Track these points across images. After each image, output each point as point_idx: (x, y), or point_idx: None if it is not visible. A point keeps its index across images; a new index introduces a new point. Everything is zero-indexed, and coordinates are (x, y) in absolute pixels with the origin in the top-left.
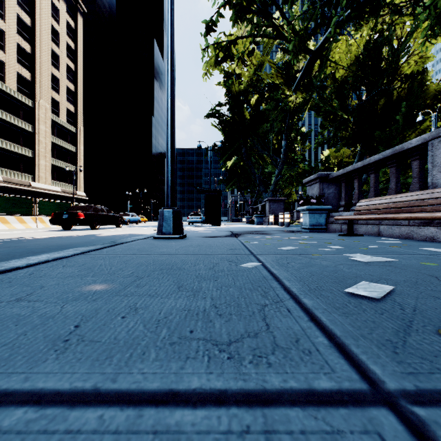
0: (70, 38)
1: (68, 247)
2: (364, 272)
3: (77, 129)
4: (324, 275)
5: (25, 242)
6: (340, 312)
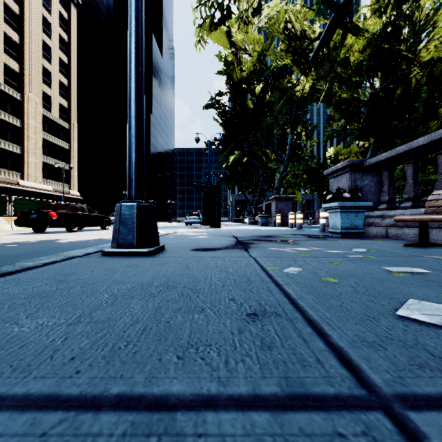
0: (63, 30)
1: None
2: None
3: (70, 126)
4: None
5: None
6: None
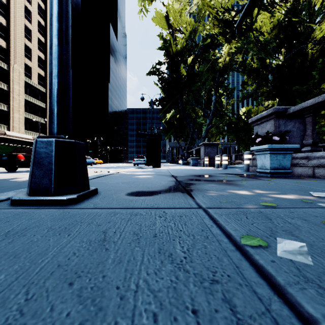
0: (41, 17)
1: None
2: None
3: (47, 90)
4: None
5: None
6: None
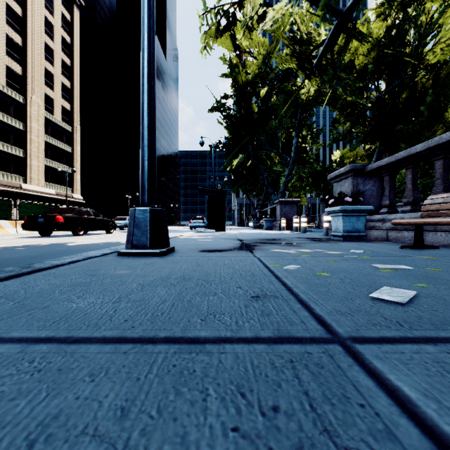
0: (66, 32)
1: None
2: None
3: (73, 129)
4: None
5: None
6: None
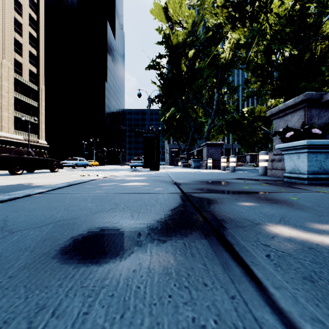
0: (33, 11)
1: None
2: None
3: (39, 88)
4: None
5: None
6: None
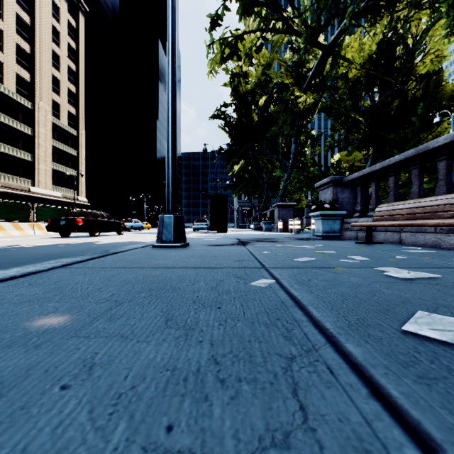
0: (71, 38)
1: (58, 257)
2: (411, 294)
3: (78, 133)
4: (360, 299)
5: (13, 251)
6: (412, 374)
